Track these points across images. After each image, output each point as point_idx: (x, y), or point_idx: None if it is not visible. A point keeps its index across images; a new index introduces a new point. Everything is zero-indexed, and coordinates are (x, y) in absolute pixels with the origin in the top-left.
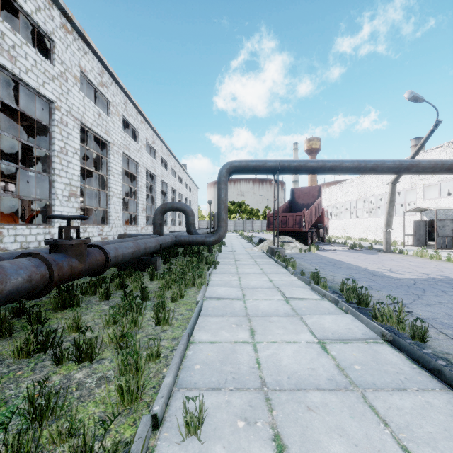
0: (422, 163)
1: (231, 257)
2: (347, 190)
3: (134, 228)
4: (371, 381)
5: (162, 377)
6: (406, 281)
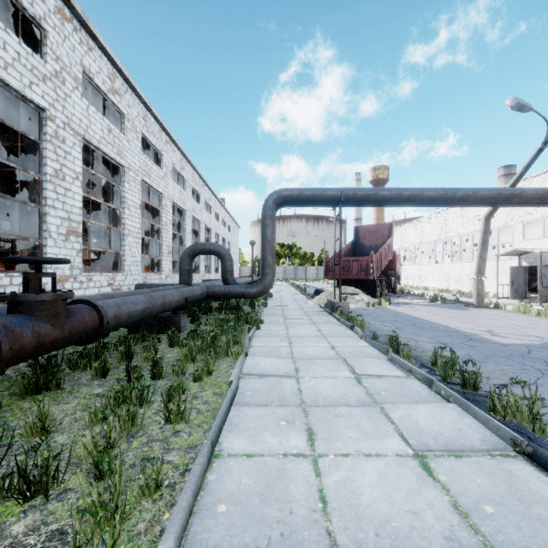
0: (527, 192)
1: (280, 313)
2: (424, 229)
3: (157, 276)
4: (520, 542)
5: (159, 533)
6: (517, 348)
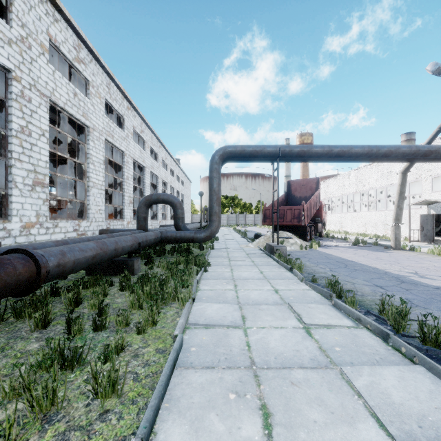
0: None
1: (225, 255)
2: (344, 183)
3: (119, 222)
4: None
5: None
6: None
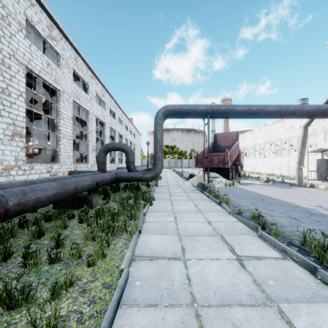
0: None
1: (166, 191)
2: (257, 136)
3: (85, 165)
4: None
5: None
6: None
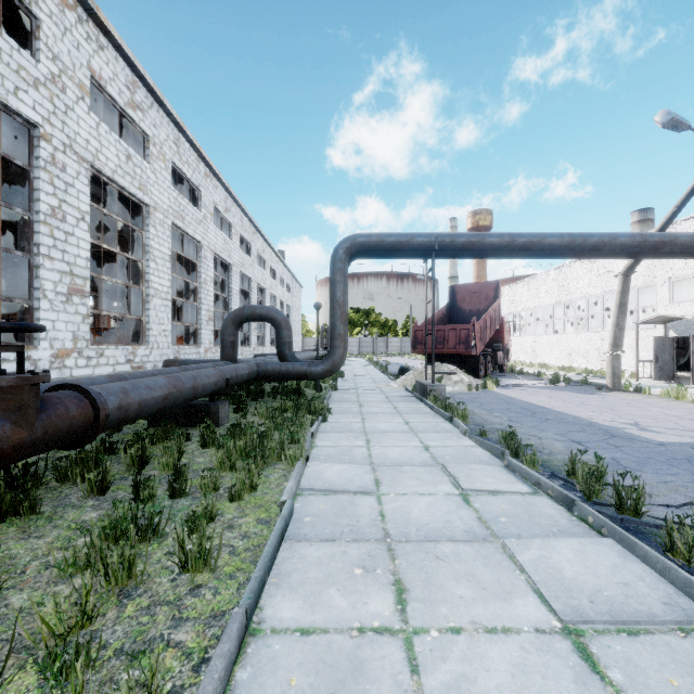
0: (681, 239)
1: (354, 399)
2: (539, 289)
3: (193, 349)
4: None
5: None
6: (678, 448)
